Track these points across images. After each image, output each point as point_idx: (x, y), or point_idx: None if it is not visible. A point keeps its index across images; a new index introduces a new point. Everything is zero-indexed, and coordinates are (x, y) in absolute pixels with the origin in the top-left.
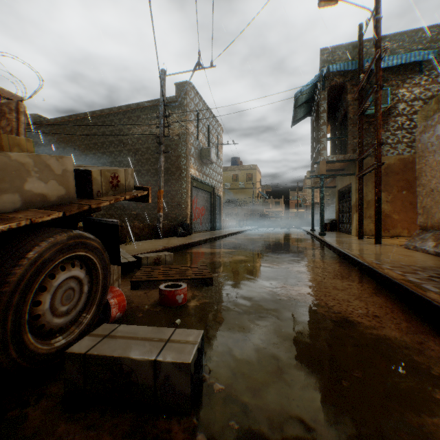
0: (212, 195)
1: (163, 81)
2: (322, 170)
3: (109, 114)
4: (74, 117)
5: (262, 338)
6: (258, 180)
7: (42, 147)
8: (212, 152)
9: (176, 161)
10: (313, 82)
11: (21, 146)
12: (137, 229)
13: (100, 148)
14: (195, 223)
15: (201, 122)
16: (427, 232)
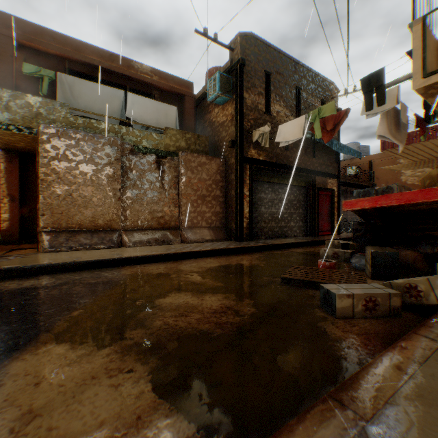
0: None
1: None
2: None
3: None
4: None
5: (297, 259)
6: None
7: None
8: None
9: None
10: None
11: (430, 177)
12: None
13: None
14: None
15: None
16: (70, 233)
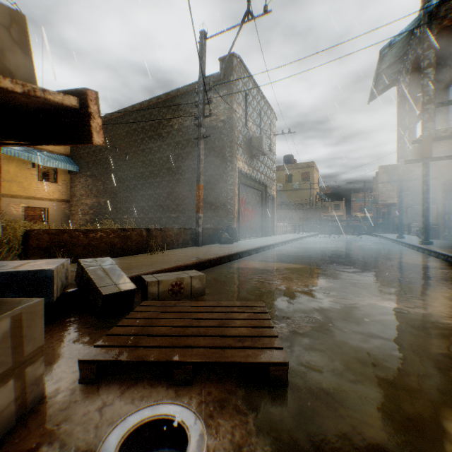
0: (264, 195)
1: (202, 46)
2: (425, 150)
3: (148, 106)
4: (115, 114)
5: None
6: (316, 179)
7: (87, 149)
8: (264, 140)
9: (220, 153)
10: (409, 29)
11: None
12: (170, 233)
13: (140, 145)
14: (243, 227)
15: (250, 106)
16: None
